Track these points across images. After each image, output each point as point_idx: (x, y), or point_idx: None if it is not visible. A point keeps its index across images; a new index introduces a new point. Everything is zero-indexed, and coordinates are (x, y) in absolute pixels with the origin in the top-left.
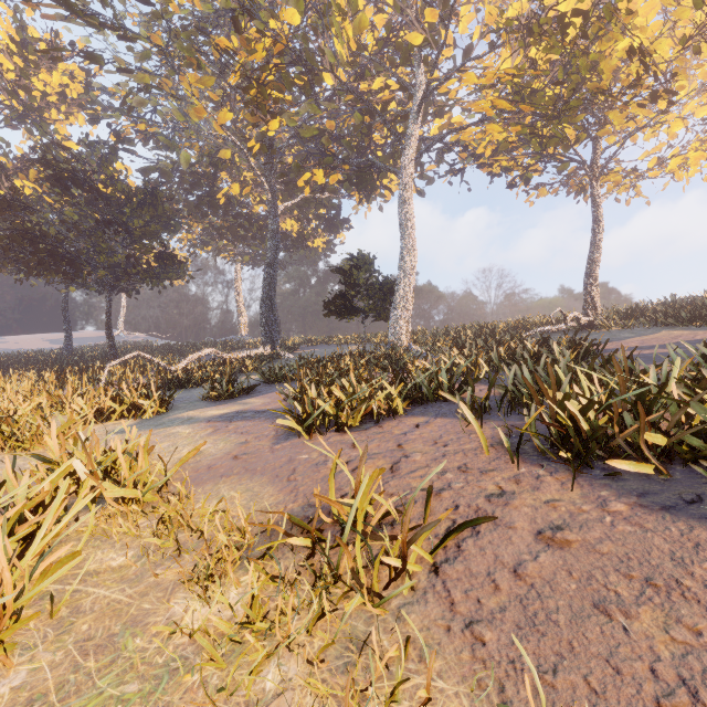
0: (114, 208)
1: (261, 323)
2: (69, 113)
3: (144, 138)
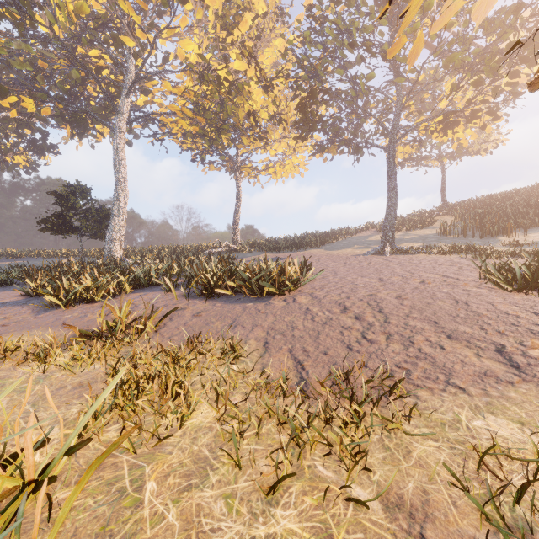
0: None
1: None
2: None
3: None
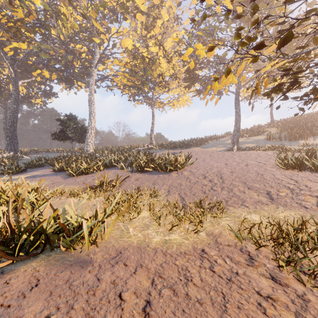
0: None
1: (7, 140)
2: None
3: None
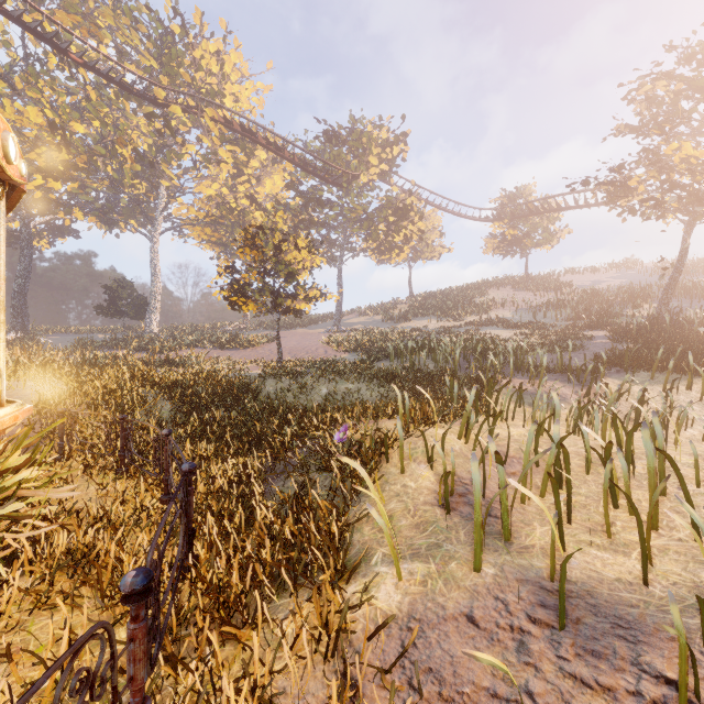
0: None
1: (12, 313)
2: None
3: None
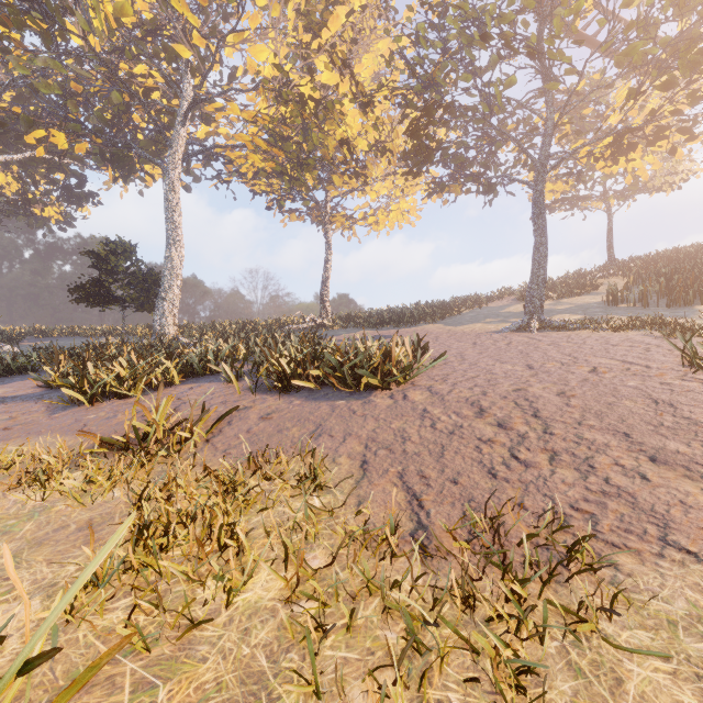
0: None
1: None
2: None
3: None
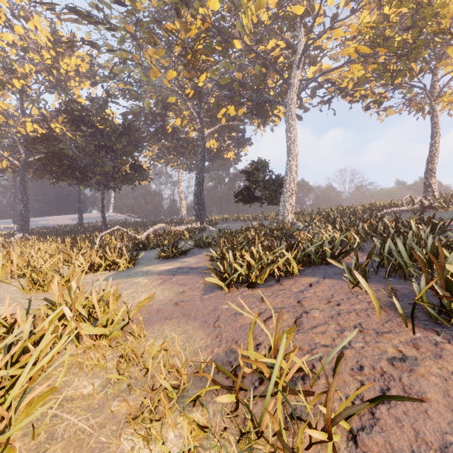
0: (106, 137)
1: (194, 207)
2: (80, 82)
3: (123, 94)
